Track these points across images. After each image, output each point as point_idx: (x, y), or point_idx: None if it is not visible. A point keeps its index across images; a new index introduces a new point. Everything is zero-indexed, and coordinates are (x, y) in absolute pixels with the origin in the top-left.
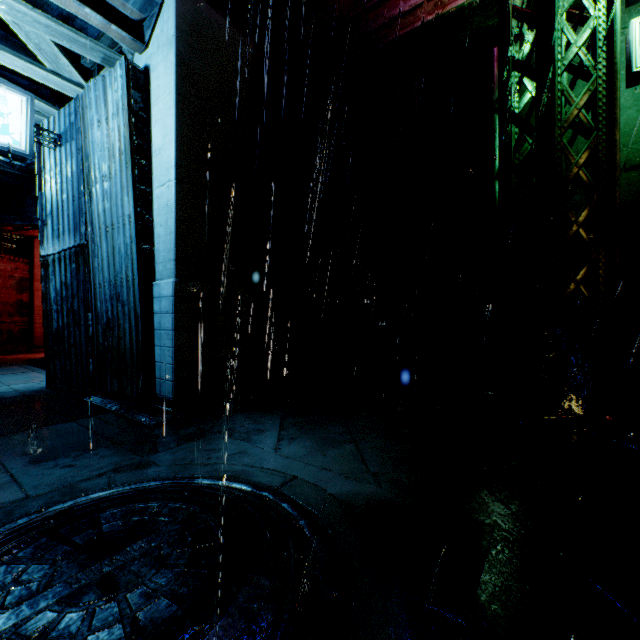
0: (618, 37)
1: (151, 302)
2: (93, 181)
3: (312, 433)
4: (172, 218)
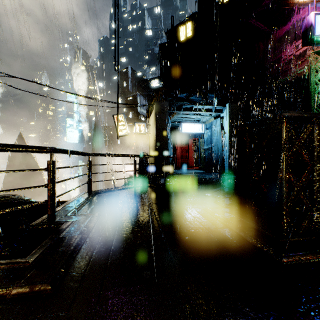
0: None
1: (224, 157)
2: (214, 136)
3: None
4: (228, 143)
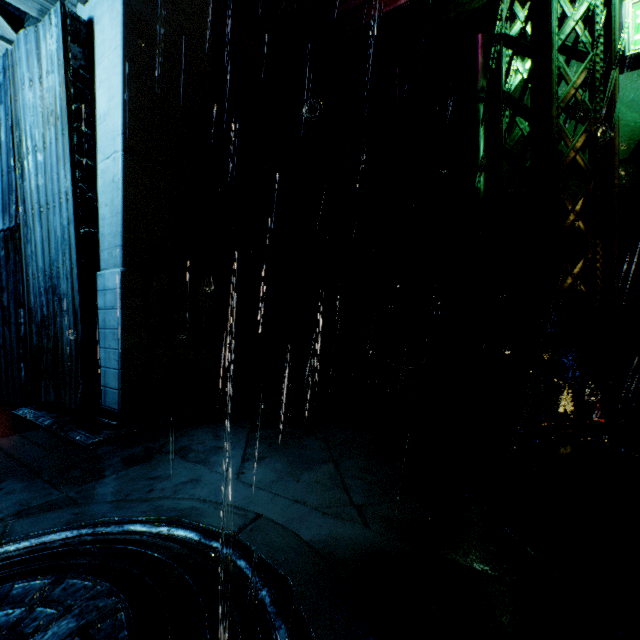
0: (617, 12)
1: (94, 296)
2: (25, 152)
3: (284, 450)
4: (119, 196)
